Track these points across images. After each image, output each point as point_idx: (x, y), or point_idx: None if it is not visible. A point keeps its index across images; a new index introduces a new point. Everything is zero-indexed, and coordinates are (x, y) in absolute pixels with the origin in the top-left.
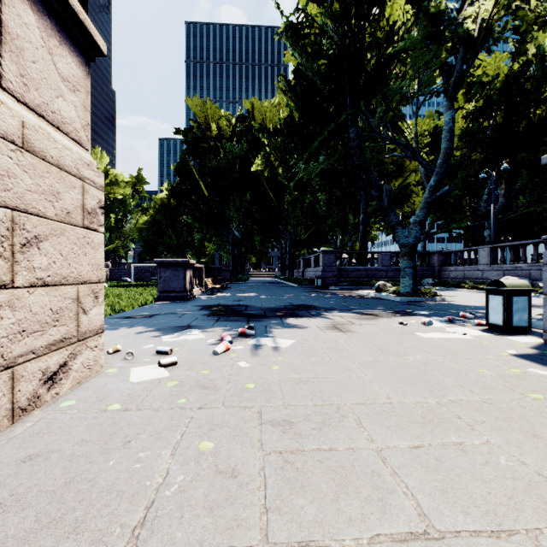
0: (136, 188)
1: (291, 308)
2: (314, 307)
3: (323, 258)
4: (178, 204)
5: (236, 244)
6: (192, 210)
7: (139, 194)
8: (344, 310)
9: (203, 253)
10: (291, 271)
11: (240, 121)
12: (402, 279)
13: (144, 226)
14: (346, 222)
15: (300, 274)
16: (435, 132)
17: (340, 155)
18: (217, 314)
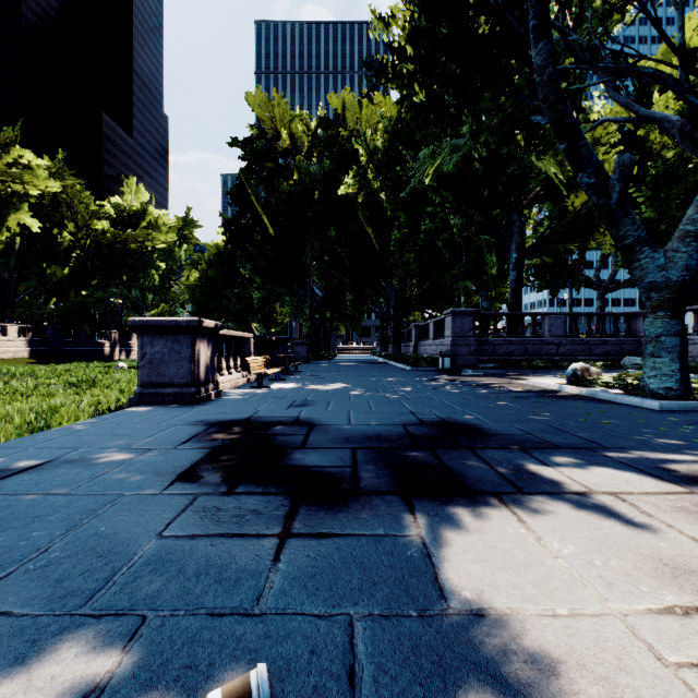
0: (184, 233)
1: (424, 435)
2: (480, 432)
3: (453, 323)
4: (232, 248)
5: (316, 306)
6: (253, 257)
7: (189, 241)
8: (582, 452)
9: (273, 320)
10: (397, 345)
11: (322, 127)
12: (653, 360)
13: (194, 284)
14: (481, 271)
15: (411, 350)
16: (621, 131)
17: (503, 117)
18: (208, 468)
